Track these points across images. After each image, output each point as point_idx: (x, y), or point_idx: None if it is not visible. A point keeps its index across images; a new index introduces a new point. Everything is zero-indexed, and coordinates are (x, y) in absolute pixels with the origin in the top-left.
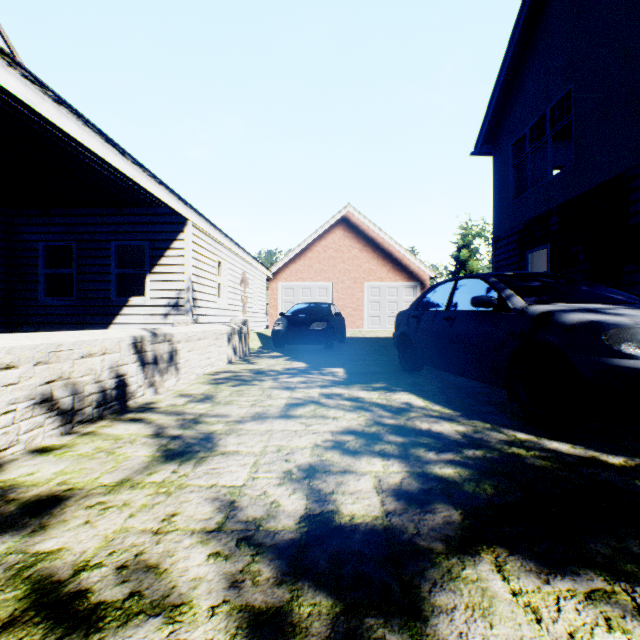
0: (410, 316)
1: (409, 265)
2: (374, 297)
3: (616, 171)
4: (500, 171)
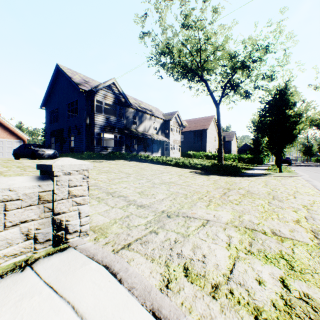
0: (17, 149)
1: (18, 133)
2: (0, 144)
3: (62, 127)
4: (47, 116)
